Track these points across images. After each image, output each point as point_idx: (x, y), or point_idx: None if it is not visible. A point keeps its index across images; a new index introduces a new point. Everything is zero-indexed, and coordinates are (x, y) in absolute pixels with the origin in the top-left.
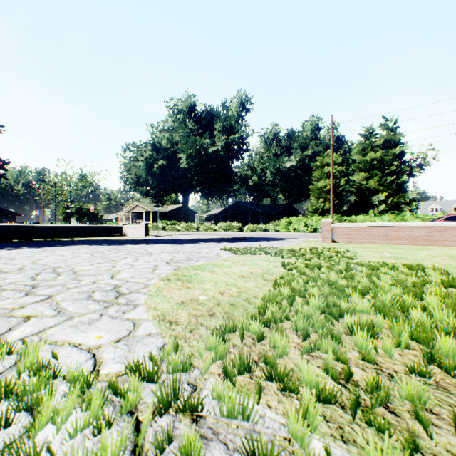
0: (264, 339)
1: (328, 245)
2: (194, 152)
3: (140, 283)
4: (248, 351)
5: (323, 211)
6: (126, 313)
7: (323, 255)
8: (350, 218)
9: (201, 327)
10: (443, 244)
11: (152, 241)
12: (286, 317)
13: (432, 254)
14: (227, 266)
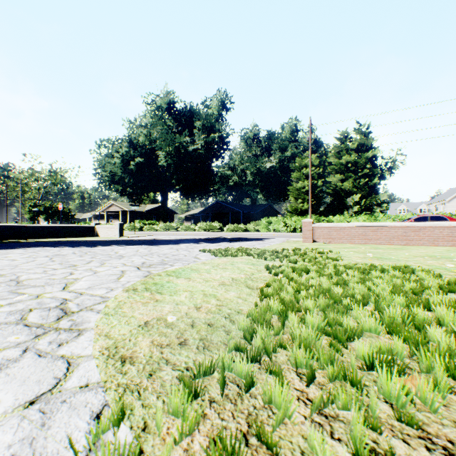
0: (254, 385)
1: (309, 245)
2: (173, 150)
3: (96, 297)
4: (232, 412)
5: (302, 212)
6: (63, 346)
7: (308, 256)
8: (328, 218)
9: (166, 366)
10: (418, 244)
11: (126, 242)
12: (280, 344)
13: (412, 254)
14: (206, 270)
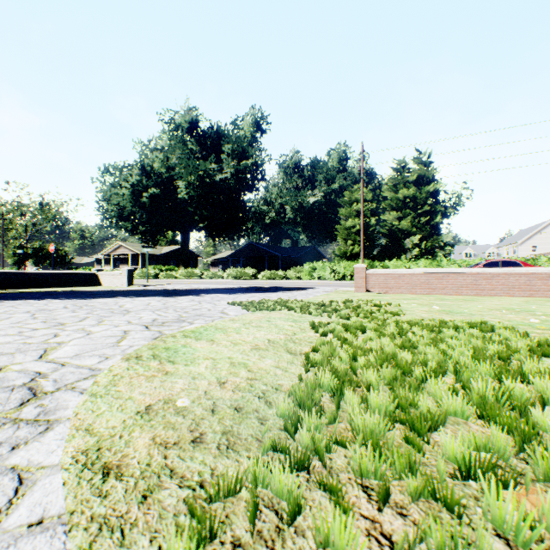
0: (301, 512)
1: (362, 296)
2: (196, 179)
3: (83, 369)
4: None
5: (352, 256)
6: (17, 450)
7: (362, 310)
8: (383, 263)
9: (170, 481)
10: (490, 294)
11: (136, 292)
12: (335, 439)
13: (486, 307)
14: (235, 329)
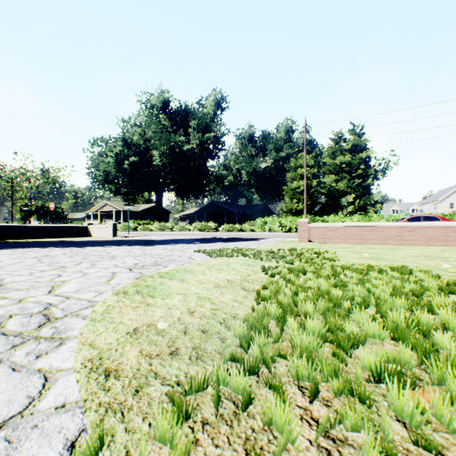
0: (252, 402)
1: (305, 245)
2: (168, 149)
3: (84, 301)
4: (227, 437)
5: (297, 212)
6: (41, 358)
7: (304, 257)
8: (323, 218)
9: (155, 380)
10: (412, 244)
11: (120, 242)
12: (279, 353)
13: (407, 254)
14: (201, 271)
